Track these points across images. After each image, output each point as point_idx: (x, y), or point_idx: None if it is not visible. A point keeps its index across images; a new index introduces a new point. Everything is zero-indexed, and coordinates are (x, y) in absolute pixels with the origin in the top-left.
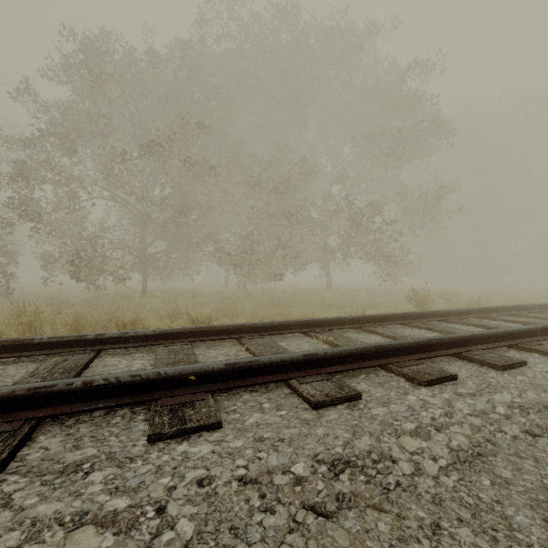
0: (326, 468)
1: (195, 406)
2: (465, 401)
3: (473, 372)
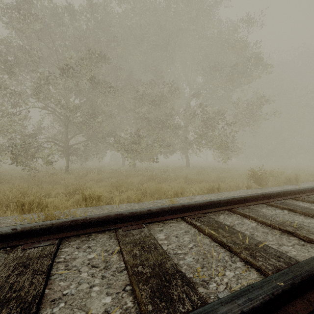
0: None
1: None
2: None
3: None
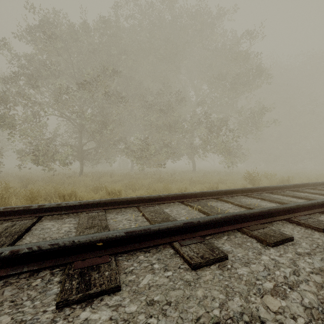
0: None
1: (100, 269)
2: (305, 260)
3: (302, 233)
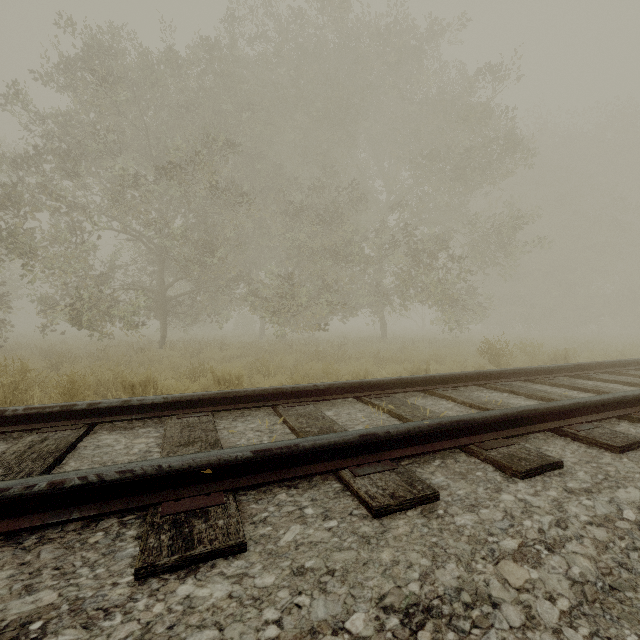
0: (397, 621)
1: (209, 515)
2: (580, 501)
3: (580, 455)
